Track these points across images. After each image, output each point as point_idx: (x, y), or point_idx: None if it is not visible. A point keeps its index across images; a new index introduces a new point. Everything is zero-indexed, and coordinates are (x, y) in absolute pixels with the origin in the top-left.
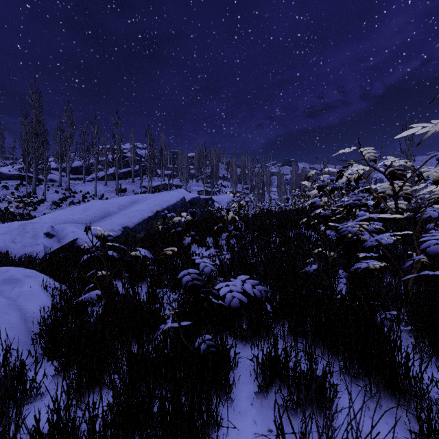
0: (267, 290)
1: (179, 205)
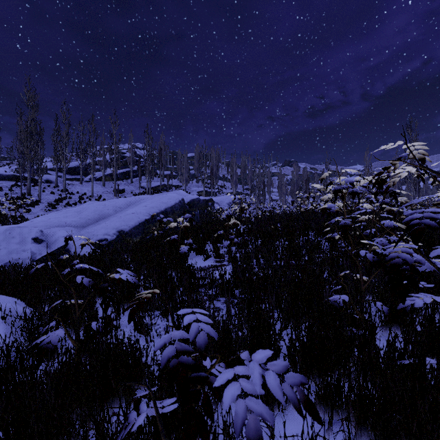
0: (304, 380)
1: (177, 207)
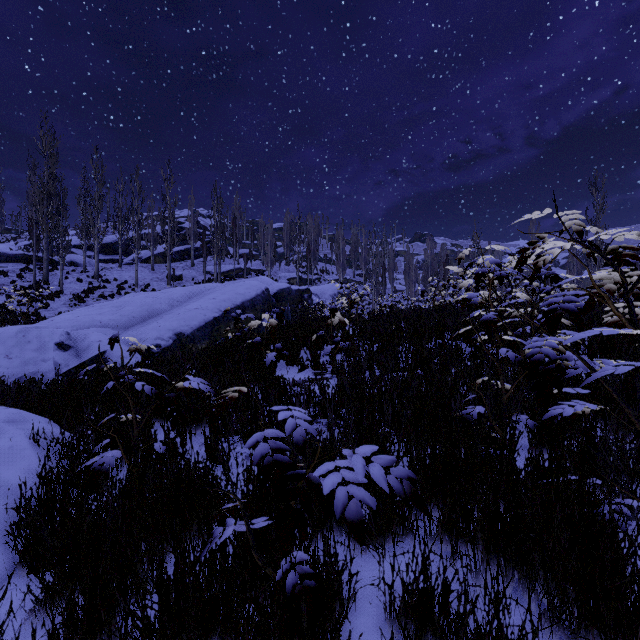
0: (413, 475)
1: (260, 300)
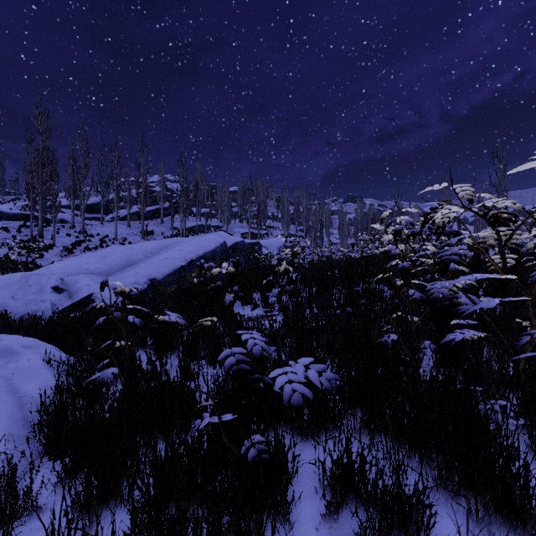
0: (339, 378)
1: (218, 251)
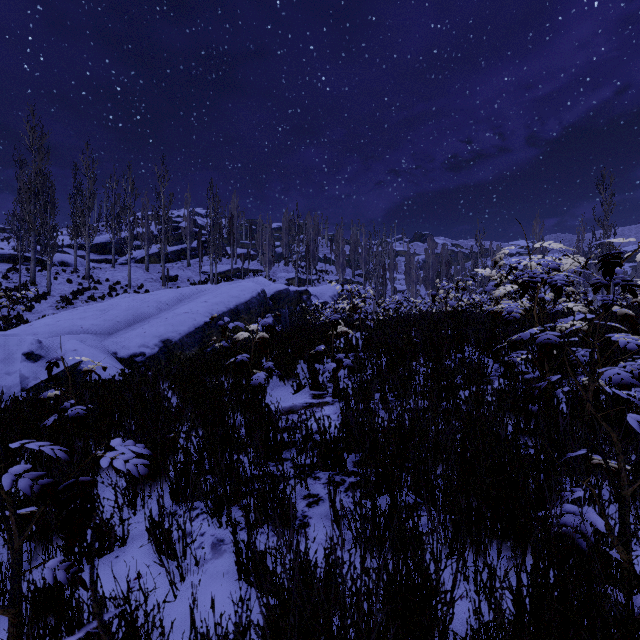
0: None
1: (255, 303)
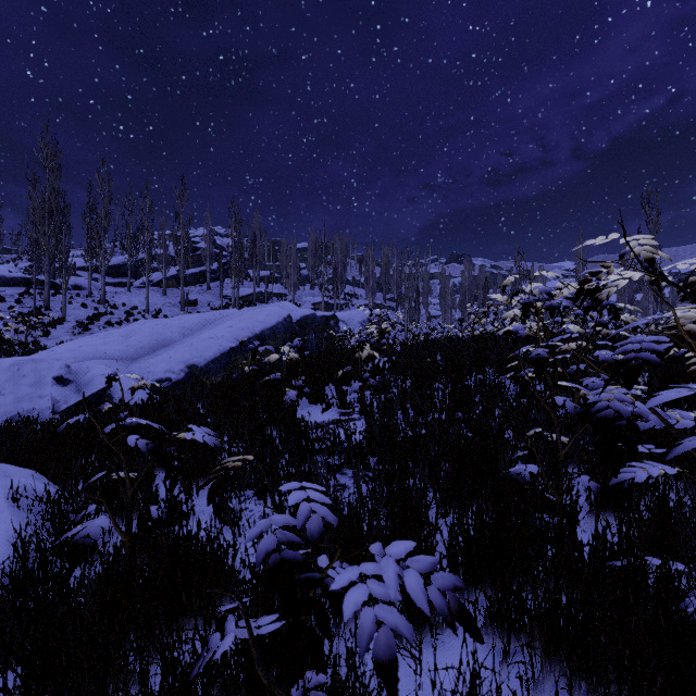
0: (460, 583)
1: (281, 328)
